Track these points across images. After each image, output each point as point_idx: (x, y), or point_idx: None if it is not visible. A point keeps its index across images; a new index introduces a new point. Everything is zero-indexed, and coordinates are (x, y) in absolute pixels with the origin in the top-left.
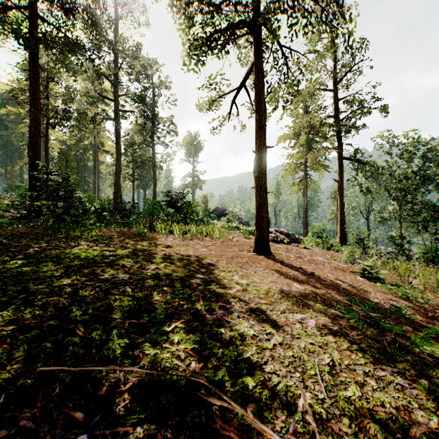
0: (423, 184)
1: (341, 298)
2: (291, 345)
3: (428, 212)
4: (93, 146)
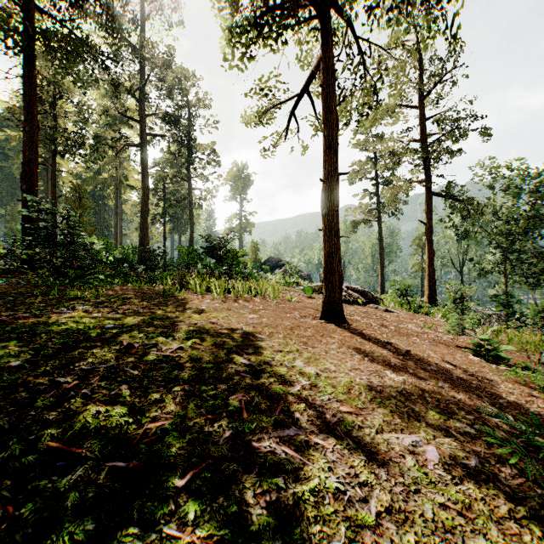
0: (534, 228)
1: (462, 397)
2: (409, 512)
3: (541, 264)
4: (115, 180)
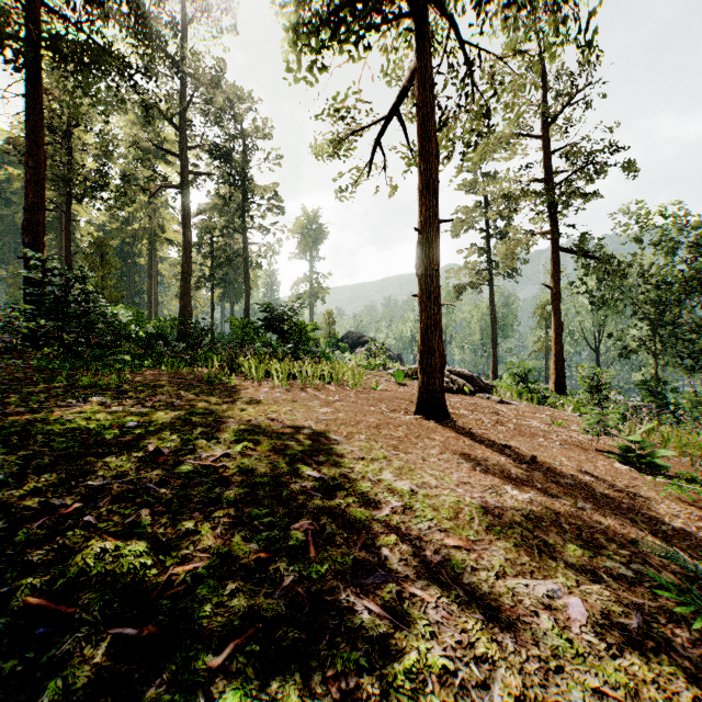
0: (693, 293)
1: (610, 522)
2: None
3: (701, 340)
4: (148, 232)
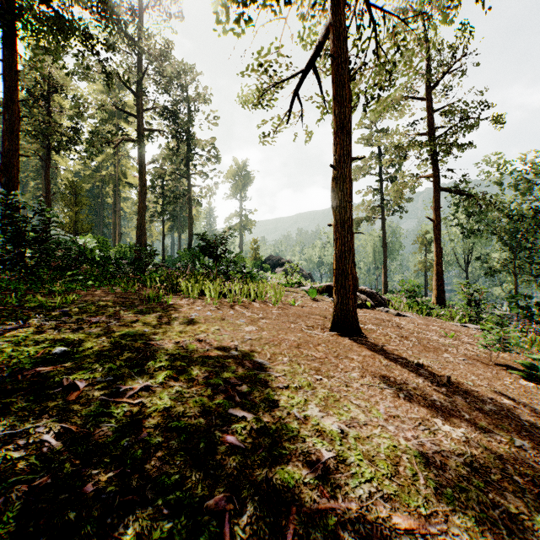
0: None
1: None
2: None
3: None
4: (113, 177)
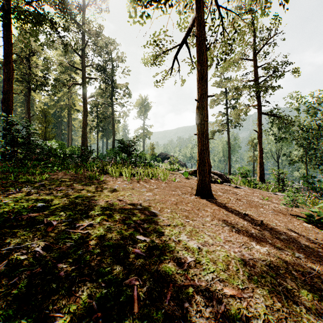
0: None
1: (318, 268)
2: None
3: None
4: (67, 106)
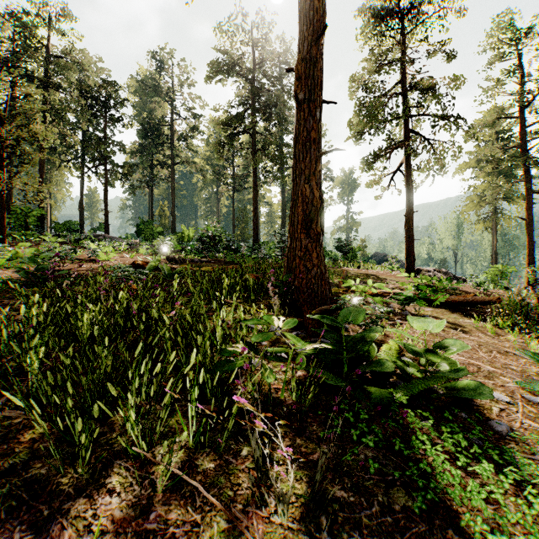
0: None
1: None
2: None
3: None
4: None
